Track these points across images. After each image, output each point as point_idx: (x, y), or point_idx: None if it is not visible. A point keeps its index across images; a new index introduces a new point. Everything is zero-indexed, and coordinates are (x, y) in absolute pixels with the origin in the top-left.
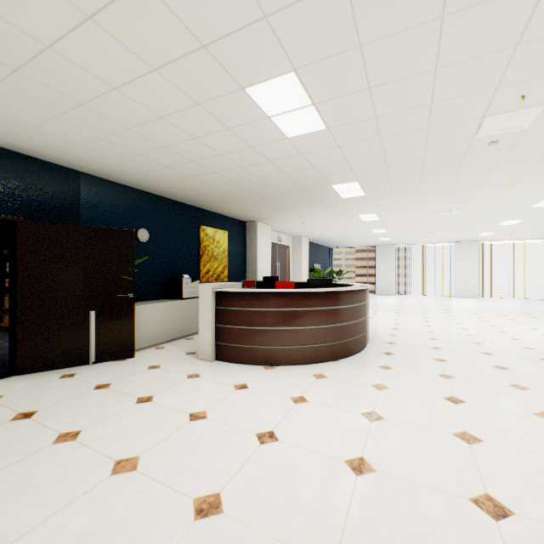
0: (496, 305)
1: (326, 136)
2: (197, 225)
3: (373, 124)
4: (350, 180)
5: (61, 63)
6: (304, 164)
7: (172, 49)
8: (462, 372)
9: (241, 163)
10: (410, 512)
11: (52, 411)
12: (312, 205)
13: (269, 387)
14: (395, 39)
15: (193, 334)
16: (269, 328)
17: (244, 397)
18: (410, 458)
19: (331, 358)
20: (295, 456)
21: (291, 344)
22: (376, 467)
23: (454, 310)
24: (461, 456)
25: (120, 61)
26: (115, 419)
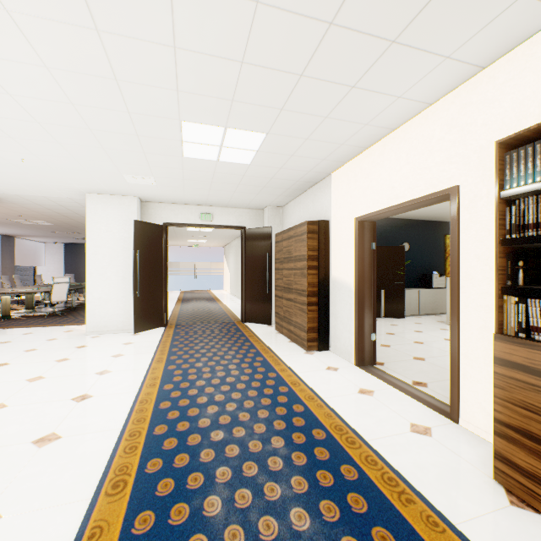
0: None
1: None
2: (443, 235)
3: None
4: None
5: None
6: None
7: None
8: None
9: None
10: None
11: (378, 327)
12: None
13: None
14: None
15: (440, 314)
16: None
17: None
18: None
19: None
20: None
21: None
22: None
23: None
24: None
25: None
26: (406, 333)
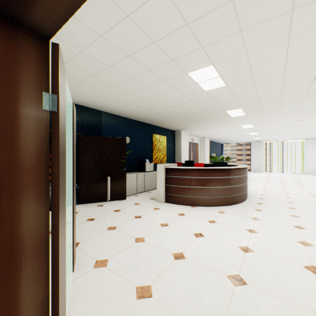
0: None
1: (225, 89)
2: (151, 134)
3: (251, 82)
4: (237, 108)
5: (112, 71)
6: (212, 102)
7: (159, 62)
8: (305, 215)
9: (179, 103)
10: (272, 267)
11: (101, 219)
12: (213, 121)
13: (195, 215)
14: (264, 48)
15: (150, 190)
16: (193, 187)
17: (184, 219)
18: (272, 249)
19: (226, 204)
20: (214, 243)
21: (205, 195)
22: (254, 250)
23: (304, 182)
24: (300, 250)
25: (135, 68)
26: (128, 223)
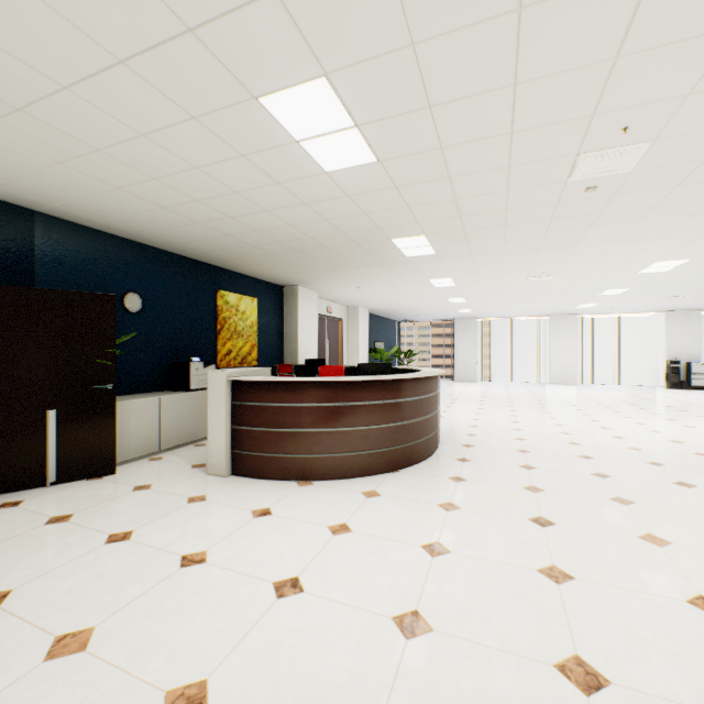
0: (599, 394)
1: (378, 172)
2: (214, 290)
3: (439, 158)
4: (415, 233)
5: None
6: (353, 209)
7: (144, 31)
8: (554, 483)
9: (267, 206)
10: (475, 690)
11: None
12: (368, 265)
13: (301, 512)
14: (459, 37)
15: (206, 438)
16: (304, 430)
17: (264, 528)
18: (481, 608)
19: (388, 468)
20: (324, 615)
21: (335, 451)
22: (435, 624)
23: (548, 401)
24: (546, 602)
25: (65, 45)
26: (68, 570)
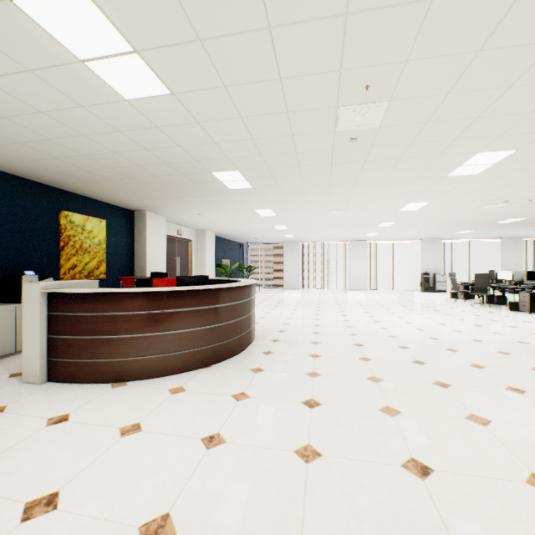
0: (379, 296)
1: (177, 105)
2: (56, 210)
3: (226, 96)
4: (230, 168)
5: None
6: (167, 141)
7: None
8: (330, 368)
9: (82, 130)
10: None
11: None
12: (201, 195)
13: (101, 414)
14: None
15: None
16: (119, 336)
17: (51, 437)
18: (232, 500)
19: (201, 364)
20: None
21: (150, 354)
22: (180, 527)
23: (344, 302)
24: (292, 484)
25: None
26: None
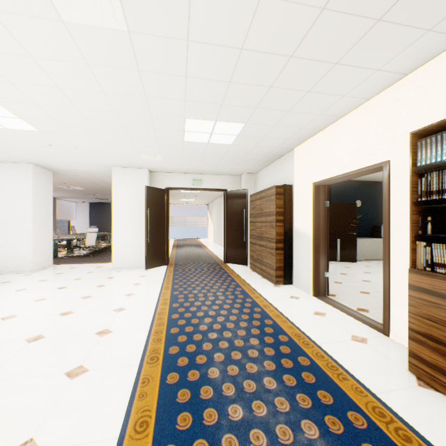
0: None
1: None
2: None
3: None
4: None
5: None
6: None
7: None
8: None
9: None
10: None
11: (333, 269)
12: None
13: None
14: None
15: None
16: None
17: None
18: None
19: None
20: None
21: None
22: None
23: None
24: None
25: None
26: (357, 274)
